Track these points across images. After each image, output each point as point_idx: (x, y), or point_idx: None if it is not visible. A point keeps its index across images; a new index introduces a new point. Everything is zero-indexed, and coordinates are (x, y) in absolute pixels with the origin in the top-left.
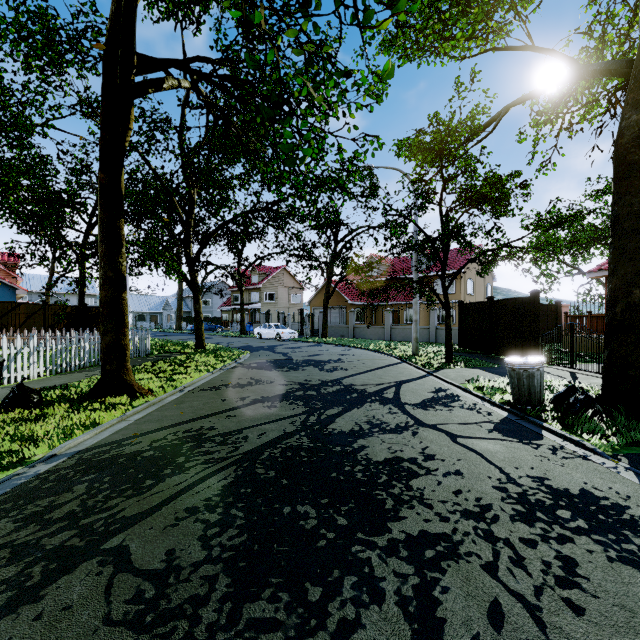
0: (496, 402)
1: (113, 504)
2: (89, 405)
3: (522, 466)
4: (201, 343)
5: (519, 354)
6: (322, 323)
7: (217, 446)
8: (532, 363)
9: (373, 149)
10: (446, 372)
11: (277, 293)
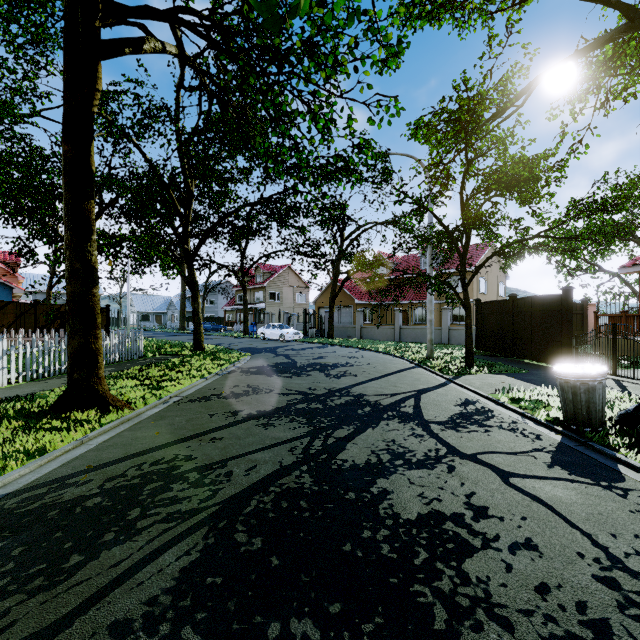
0: (541, 420)
1: (1, 610)
2: (49, 422)
3: (620, 532)
4: (200, 344)
5: (548, 358)
6: (328, 323)
7: (189, 489)
8: (593, 374)
9: (390, 115)
10: (469, 379)
11: (282, 292)
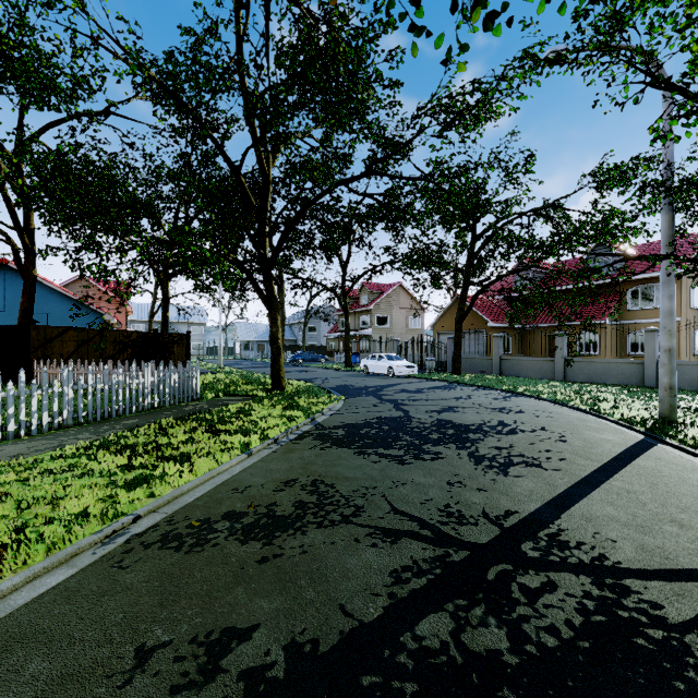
0: None
1: None
2: None
3: None
4: (278, 382)
5: None
6: (453, 353)
7: None
8: None
9: None
10: None
11: (391, 316)
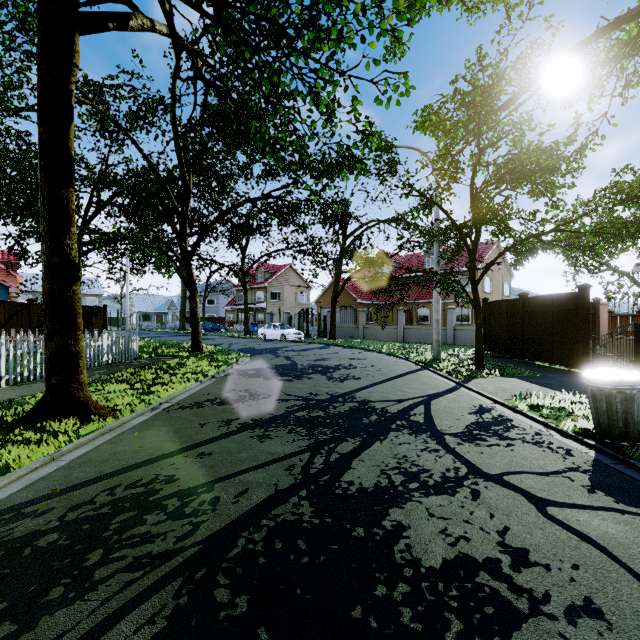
0: (569, 432)
1: None
2: (22, 433)
3: None
4: (197, 345)
5: (562, 360)
6: (330, 323)
7: (165, 521)
8: (631, 381)
9: (399, 94)
10: (480, 383)
11: (283, 292)
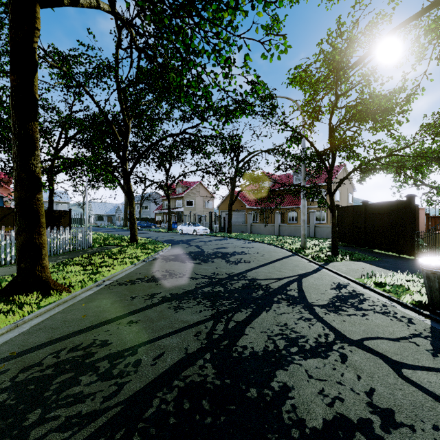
0: (408, 304)
1: None
2: None
3: None
4: (134, 238)
5: (394, 248)
6: (227, 222)
7: (96, 382)
8: None
9: (279, 52)
10: (336, 265)
11: (195, 200)
